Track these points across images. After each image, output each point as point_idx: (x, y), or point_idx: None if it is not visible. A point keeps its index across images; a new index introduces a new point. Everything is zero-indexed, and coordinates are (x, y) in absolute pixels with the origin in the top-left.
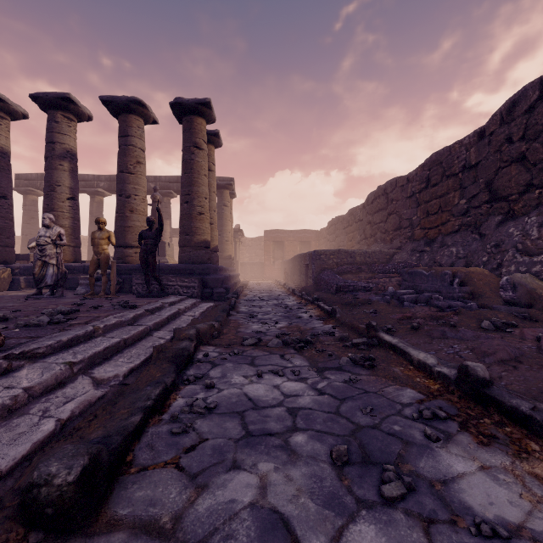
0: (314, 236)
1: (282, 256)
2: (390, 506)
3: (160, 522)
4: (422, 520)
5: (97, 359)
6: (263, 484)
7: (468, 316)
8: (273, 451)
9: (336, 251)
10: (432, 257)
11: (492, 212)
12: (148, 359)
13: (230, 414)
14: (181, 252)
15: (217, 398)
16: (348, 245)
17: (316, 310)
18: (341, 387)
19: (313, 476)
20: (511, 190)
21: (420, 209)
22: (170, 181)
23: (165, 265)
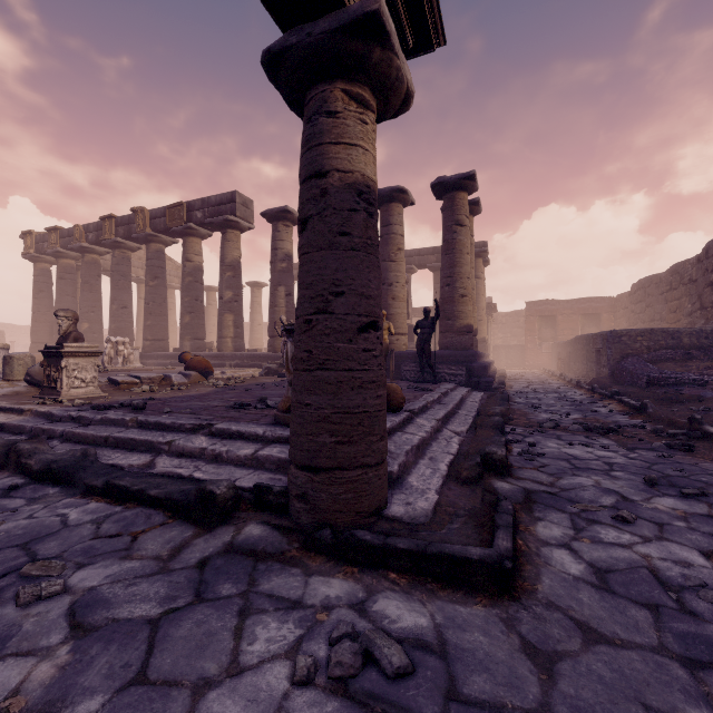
0: (606, 305)
1: (552, 336)
2: (686, 497)
3: (543, 483)
4: (708, 504)
5: (443, 421)
6: (597, 482)
7: None
8: (599, 474)
9: (646, 331)
10: None
11: None
12: (470, 426)
13: (557, 459)
14: (442, 338)
15: (542, 451)
16: (668, 319)
17: (618, 406)
18: (653, 458)
19: (631, 484)
20: None
21: None
22: (410, 256)
23: None
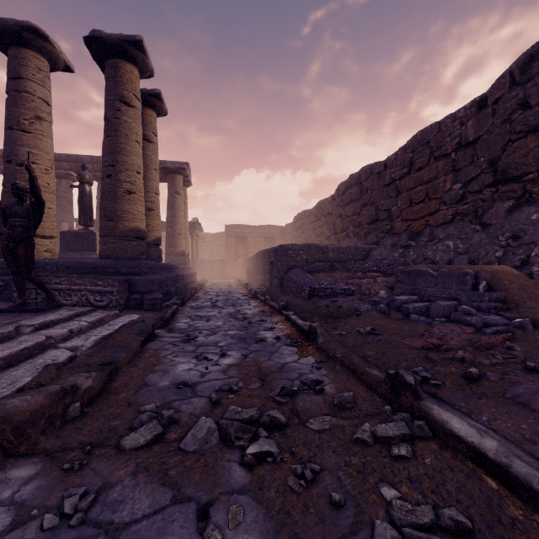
0: (279, 232)
1: (245, 253)
2: None
3: None
4: None
5: None
6: None
7: (538, 345)
8: None
9: (306, 246)
10: (420, 253)
11: (498, 197)
12: None
13: None
14: (102, 243)
15: None
16: (316, 241)
17: (285, 325)
18: None
19: None
20: (527, 167)
21: (401, 198)
22: None
23: (76, 261)
